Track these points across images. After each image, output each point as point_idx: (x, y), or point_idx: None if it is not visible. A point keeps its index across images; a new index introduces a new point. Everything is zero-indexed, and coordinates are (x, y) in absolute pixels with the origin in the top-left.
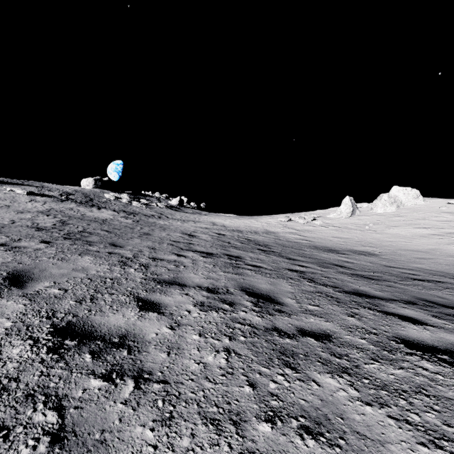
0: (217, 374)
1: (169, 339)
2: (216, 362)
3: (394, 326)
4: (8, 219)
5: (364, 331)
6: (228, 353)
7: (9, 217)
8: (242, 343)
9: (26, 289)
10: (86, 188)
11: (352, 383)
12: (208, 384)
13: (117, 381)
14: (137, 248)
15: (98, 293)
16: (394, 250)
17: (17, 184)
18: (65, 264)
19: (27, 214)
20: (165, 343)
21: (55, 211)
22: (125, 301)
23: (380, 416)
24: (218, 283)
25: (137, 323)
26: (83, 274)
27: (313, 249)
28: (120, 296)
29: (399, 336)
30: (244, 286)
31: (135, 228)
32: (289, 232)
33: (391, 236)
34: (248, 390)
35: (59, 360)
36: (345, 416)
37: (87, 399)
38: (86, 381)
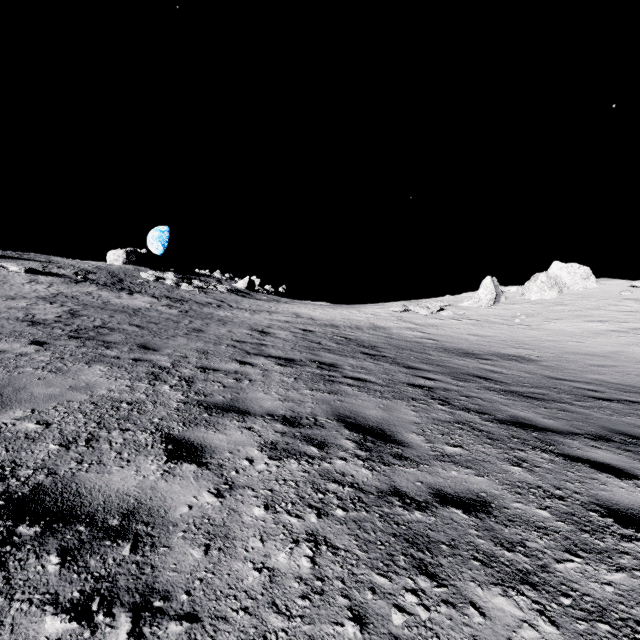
0: (293, 595)
1: (211, 517)
2: (293, 565)
3: (587, 483)
4: None
5: (542, 493)
6: (314, 545)
7: None
8: (340, 523)
9: None
10: (113, 264)
11: (542, 607)
12: (276, 620)
13: (98, 618)
14: (181, 352)
15: (103, 428)
16: (558, 354)
17: (12, 257)
18: (60, 378)
19: (20, 301)
20: (203, 526)
21: (65, 296)
22: (145, 442)
23: None
24: (300, 408)
25: (160, 486)
26: (85, 395)
27: (442, 352)
28: (138, 433)
29: (601, 502)
30: (342, 413)
31: (182, 321)
32: (406, 327)
33: (552, 333)
34: (352, 632)
35: None
36: None
37: None
38: (34, 623)
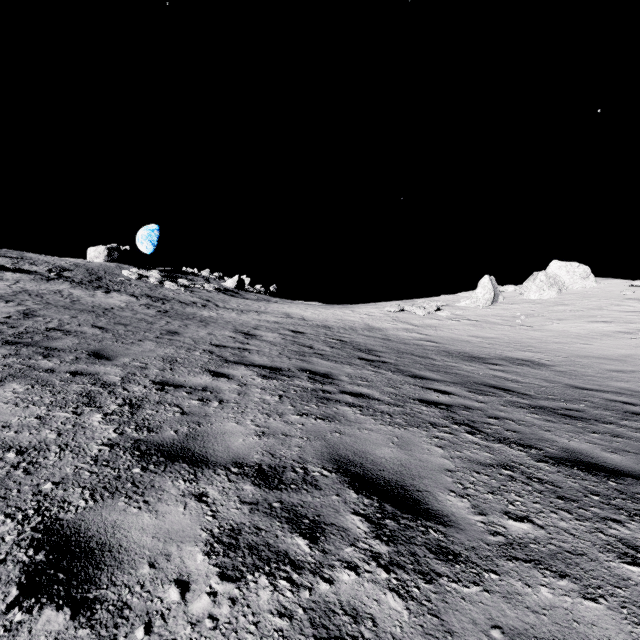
0: None
1: None
2: None
3: None
4: None
5: None
6: None
7: None
8: None
9: None
10: (94, 261)
11: None
12: None
13: None
14: (141, 361)
15: None
16: (570, 358)
17: None
18: None
19: None
20: None
21: (28, 294)
22: None
23: None
24: (284, 449)
25: None
26: None
27: (446, 356)
28: None
29: None
30: (343, 455)
31: (157, 322)
32: (403, 328)
33: (557, 335)
34: None
35: None
36: None
37: None
38: None
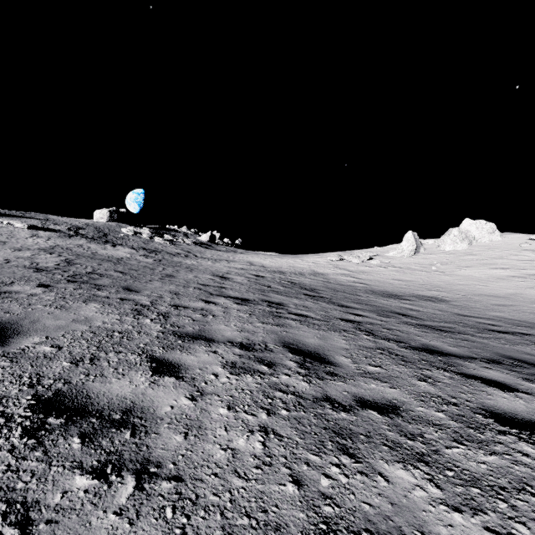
0: (250, 466)
1: (188, 414)
2: (249, 447)
3: (477, 394)
4: (1, 258)
5: (440, 401)
6: (265, 434)
7: (3, 255)
8: (285, 419)
9: (8, 347)
10: (99, 221)
11: (431, 477)
12: (238, 482)
13: (112, 478)
14: (157, 293)
15: (102, 351)
16: (467, 295)
17: (16, 216)
18: (64, 313)
19: (26, 252)
20: (182, 420)
21: (61, 248)
22: (134, 361)
23: (475, 528)
24: (254, 337)
25: (148, 392)
26: (85, 326)
27: (370, 294)
28: (129, 355)
29: (486, 407)
30: (287, 341)
31: (157, 268)
32: (341, 273)
33: (462, 278)
34: (292, 490)
35: (36, 446)
36: (427, 530)
37: (66, 507)
38: (68, 480)
